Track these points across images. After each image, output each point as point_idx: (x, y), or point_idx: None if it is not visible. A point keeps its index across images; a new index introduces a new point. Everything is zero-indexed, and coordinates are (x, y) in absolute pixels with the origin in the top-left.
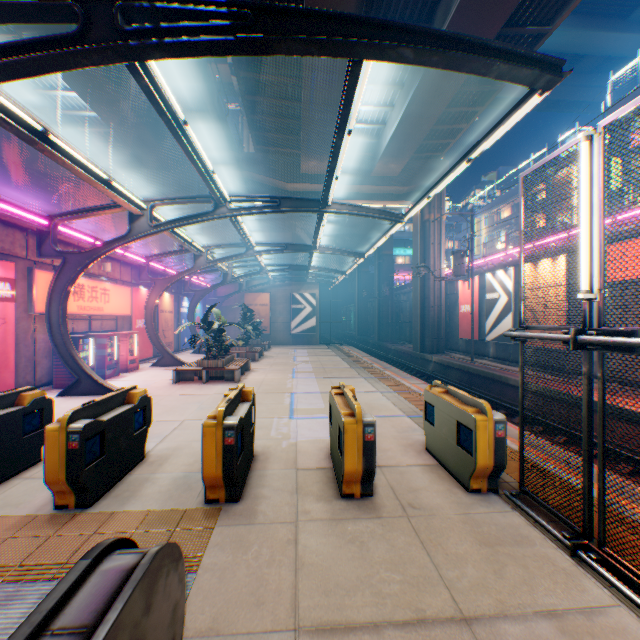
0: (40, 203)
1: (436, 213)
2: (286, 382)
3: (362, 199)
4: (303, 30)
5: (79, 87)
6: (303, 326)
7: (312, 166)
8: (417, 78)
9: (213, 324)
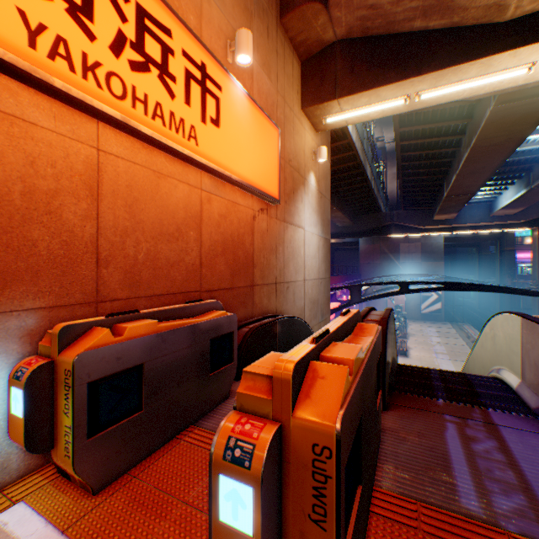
0: None
1: None
2: (433, 360)
3: (481, 229)
4: (460, 287)
5: None
6: (429, 308)
7: (441, 217)
8: (522, 190)
9: None
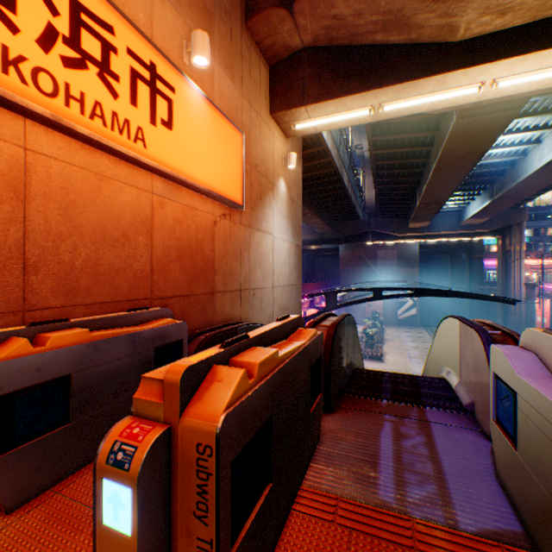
0: (304, 284)
1: (515, 245)
2: (407, 364)
3: (452, 237)
4: (429, 293)
5: (305, 221)
6: (406, 313)
7: (416, 225)
8: (487, 201)
9: (369, 332)
